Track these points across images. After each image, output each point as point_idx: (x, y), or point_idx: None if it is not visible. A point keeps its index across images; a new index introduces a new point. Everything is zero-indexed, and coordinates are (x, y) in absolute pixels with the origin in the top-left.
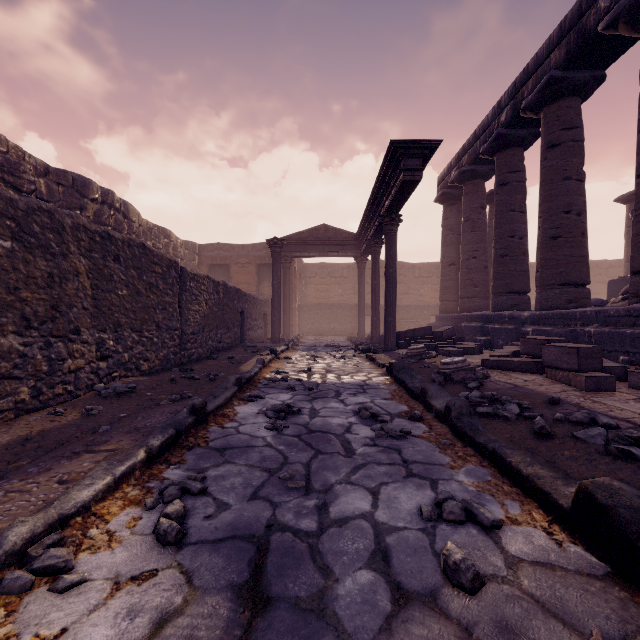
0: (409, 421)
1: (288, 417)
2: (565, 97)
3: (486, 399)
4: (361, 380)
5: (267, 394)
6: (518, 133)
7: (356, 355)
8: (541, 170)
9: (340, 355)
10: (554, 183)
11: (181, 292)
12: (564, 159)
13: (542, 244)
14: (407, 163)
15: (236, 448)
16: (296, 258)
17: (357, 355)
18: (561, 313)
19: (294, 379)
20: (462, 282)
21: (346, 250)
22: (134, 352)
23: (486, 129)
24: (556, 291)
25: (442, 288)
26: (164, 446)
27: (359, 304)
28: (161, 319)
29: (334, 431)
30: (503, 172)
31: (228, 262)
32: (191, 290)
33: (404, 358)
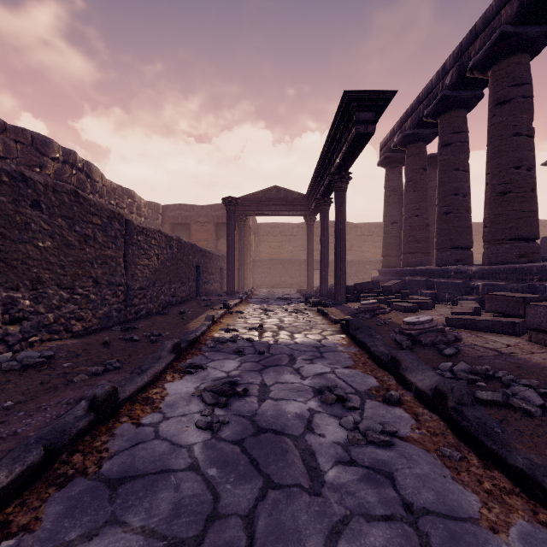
0: (385, 406)
1: (230, 401)
2: (515, 54)
3: (479, 375)
4: (316, 340)
5: (211, 361)
6: (462, 95)
7: (307, 308)
8: (489, 127)
9: (291, 308)
10: (503, 139)
11: (127, 246)
12: (514, 115)
13: (491, 200)
14: (360, 116)
15: (140, 477)
16: (251, 218)
17: (308, 308)
18: (515, 268)
19: (244, 339)
20: (405, 239)
21: (296, 209)
22: (62, 312)
23: (430, 93)
24: (506, 246)
25: (385, 244)
26: (9, 491)
27: (308, 259)
28: (100, 274)
29: (290, 430)
30: (447, 133)
31: (188, 221)
32: (139, 244)
33: (357, 313)
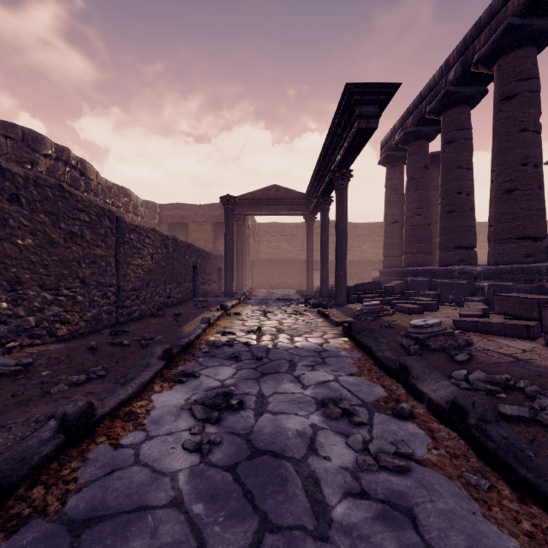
0: (396, 420)
1: (223, 416)
2: (521, 47)
3: (498, 385)
4: (317, 343)
5: (204, 368)
6: (466, 91)
7: (307, 310)
8: (495, 123)
9: (291, 310)
10: (510, 135)
11: (118, 244)
12: (521, 110)
13: (496, 198)
14: (362, 110)
15: (111, 518)
16: (249, 217)
17: (308, 310)
18: (522, 268)
19: (241, 343)
20: (406, 238)
21: (296, 209)
22: (45, 314)
23: (432, 89)
24: (512, 245)
25: (386, 244)
26: None
27: (308, 259)
28: (88, 274)
29: (291, 451)
30: (450, 130)
31: (186, 221)
32: (131, 243)
33: (359, 315)
